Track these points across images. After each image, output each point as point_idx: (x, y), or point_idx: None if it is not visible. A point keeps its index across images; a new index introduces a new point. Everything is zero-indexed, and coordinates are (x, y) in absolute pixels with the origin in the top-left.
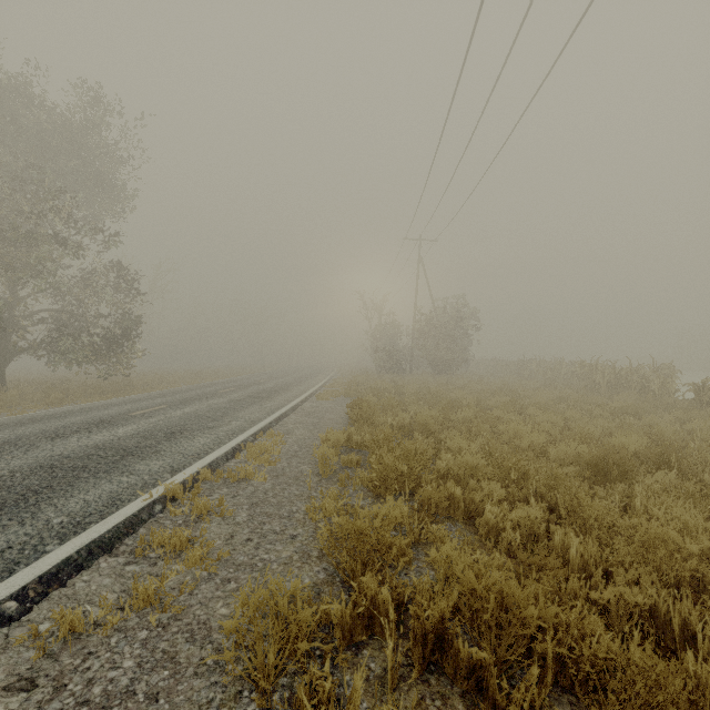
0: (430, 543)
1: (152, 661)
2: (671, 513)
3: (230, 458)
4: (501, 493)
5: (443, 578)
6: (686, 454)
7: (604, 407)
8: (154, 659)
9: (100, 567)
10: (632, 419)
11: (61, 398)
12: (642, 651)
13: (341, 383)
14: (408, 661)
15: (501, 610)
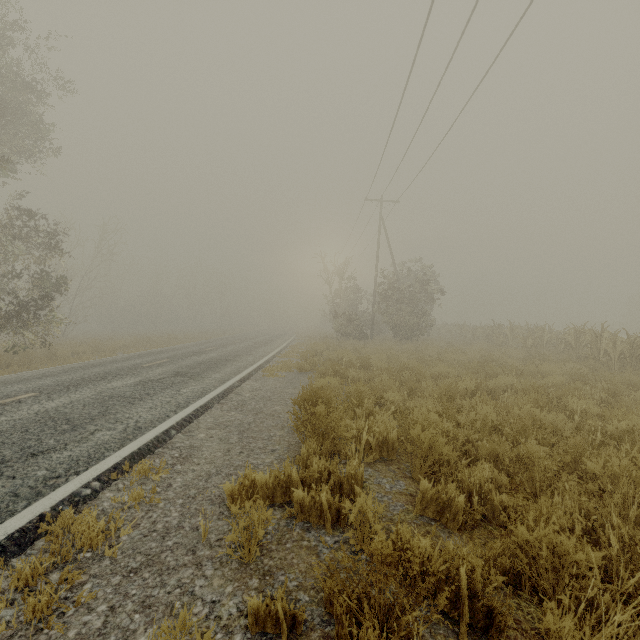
0: None
1: None
2: None
3: None
4: None
5: None
6: None
7: None
8: None
9: None
10: None
11: None
12: None
13: (297, 351)
14: None
15: None
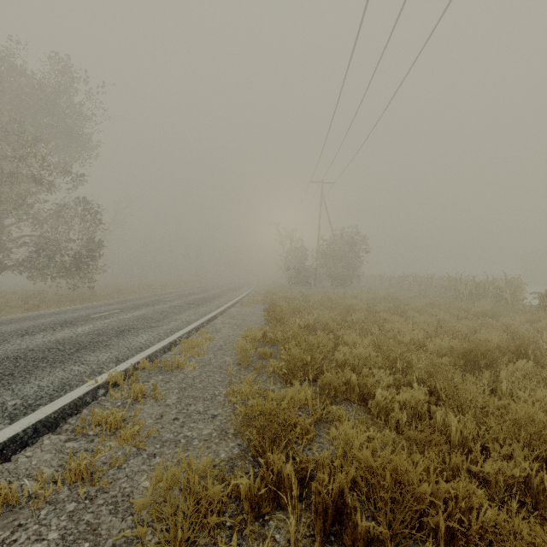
0: (330, 421)
1: (75, 533)
2: (533, 395)
3: (166, 351)
4: (390, 379)
5: (341, 453)
6: (539, 347)
7: (468, 311)
8: (78, 531)
9: (43, 444)
10: (491, 320)
11: (37, 305)
12: (527, 525)
13: (260, 293)
14: (310, 532)
15: (395, 484)
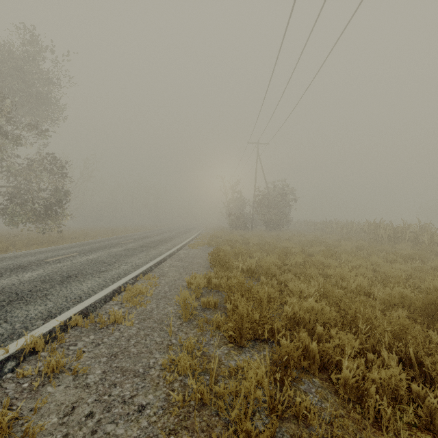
0: (294, 416)
1: None
2: None
3: (108, 300)
4: (354, 345)
5: None
6: None
7: (396, 254)
8: None
9: None
10: (420, 263)
11: (7, 248)
12: None
13: (206, 236)
14: None
15: None
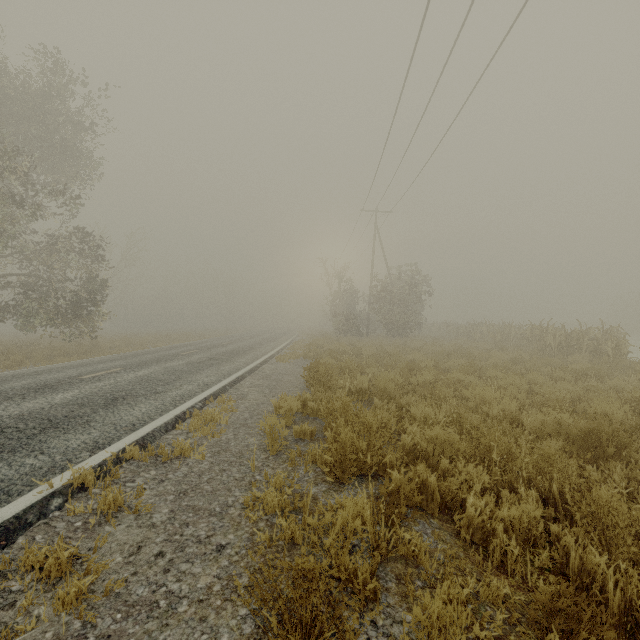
0: (402, 557)
1: None
2: None
3: (170, 429)
4: (484, 479)
5: None
6: None
7: (564, 369)
8: None
9: None
10: (596, 382)
11: (21, 361)
12: None
13: (301, 345)
14: None
15: None
